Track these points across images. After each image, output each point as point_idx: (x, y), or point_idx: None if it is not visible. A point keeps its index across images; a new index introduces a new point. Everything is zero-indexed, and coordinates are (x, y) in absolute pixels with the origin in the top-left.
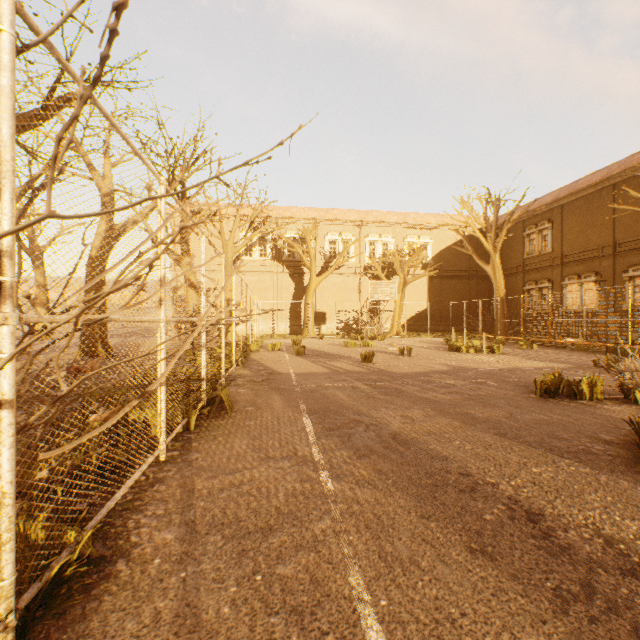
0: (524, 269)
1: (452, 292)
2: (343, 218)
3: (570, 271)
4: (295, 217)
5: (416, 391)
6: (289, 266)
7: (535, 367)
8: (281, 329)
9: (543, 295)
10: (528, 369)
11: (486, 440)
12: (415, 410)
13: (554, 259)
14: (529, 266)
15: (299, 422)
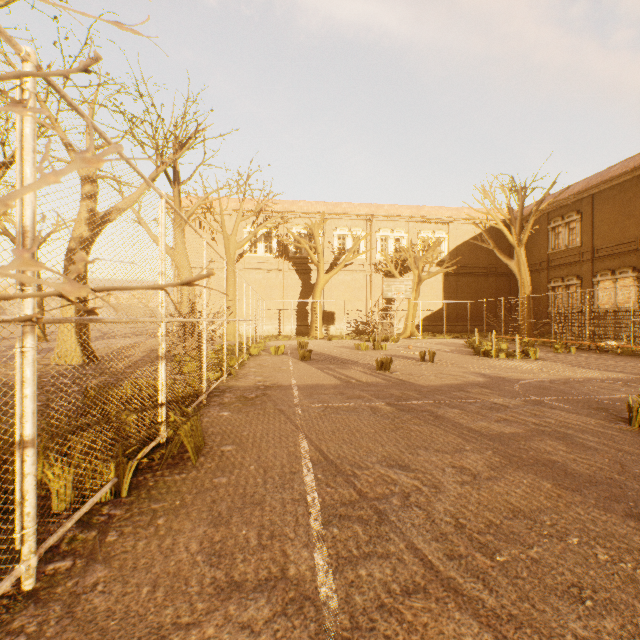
0: (548, 265)
1: (469, 290)
2: (353, 212)
3: (602, 266)
4: (302, 211)
5: (458, 416)
6: (296, 263)
7: (592, 378)
8: (287, 330)
9: (570, 293)
10: (585, 381)
11: (623, 533)
12: (470, 454)
13: (583, 254)
14: (554, 262)
15: (296, 479)
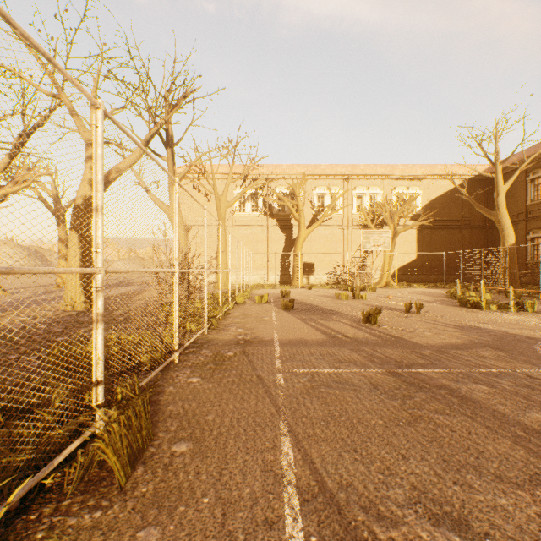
0: (527, 216)
1: (443, 242)
2: (331, 172)
3: None
4: (284, 173)
5: (492, 398)
6: (279, 220)
7: None
8: (271, 279)
9: None
10: None
11: None
12: None
13: None
14: (533, 213)
15: None
